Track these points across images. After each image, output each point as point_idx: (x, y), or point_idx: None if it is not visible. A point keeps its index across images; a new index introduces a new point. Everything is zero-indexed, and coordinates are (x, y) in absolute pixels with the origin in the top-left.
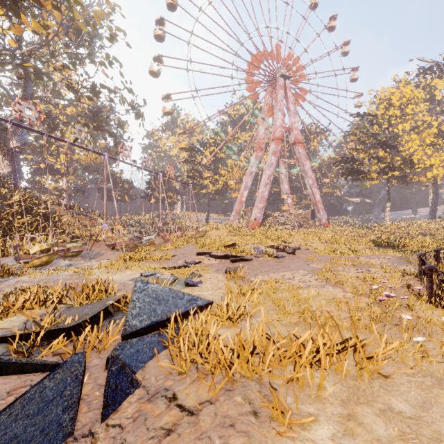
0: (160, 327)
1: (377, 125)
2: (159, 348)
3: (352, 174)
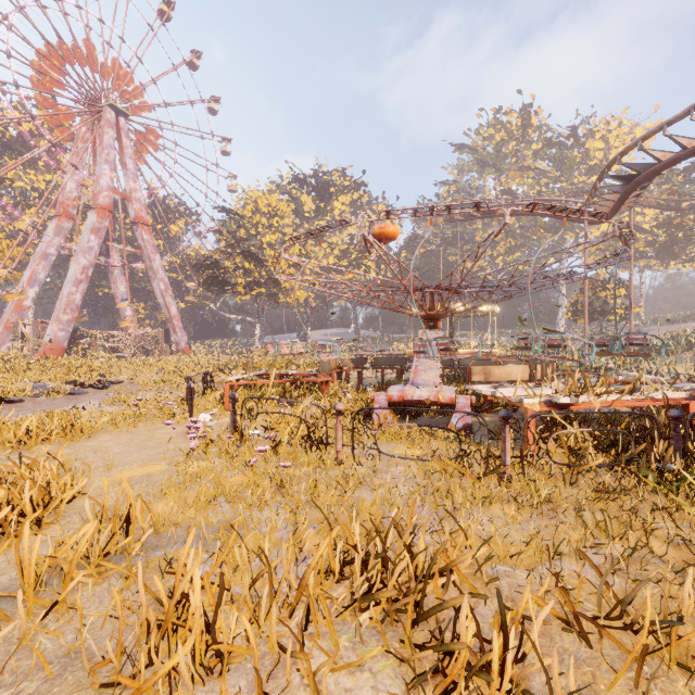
0: None
1: (244, 230)
2: None
3: (216, 284)
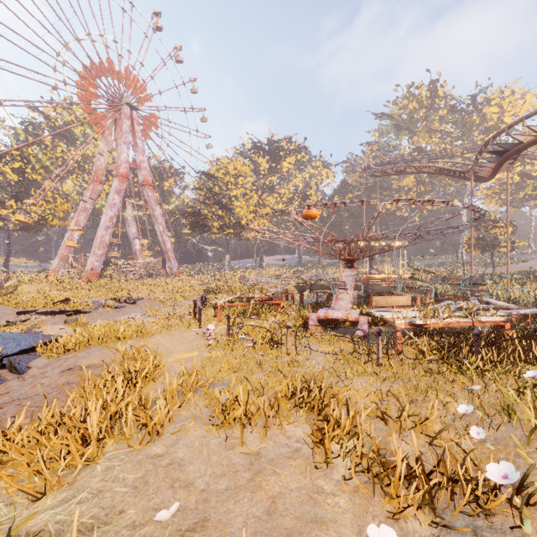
0: (27, 353)
1: (218, 187)
2: (33, 359)
3: (199, 227)
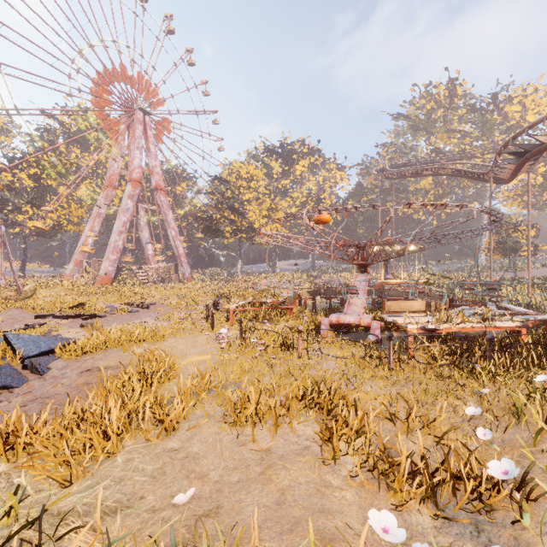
0: (46, 355)
1: (230, 191)
2: (53, 361)
3: (211, 232)
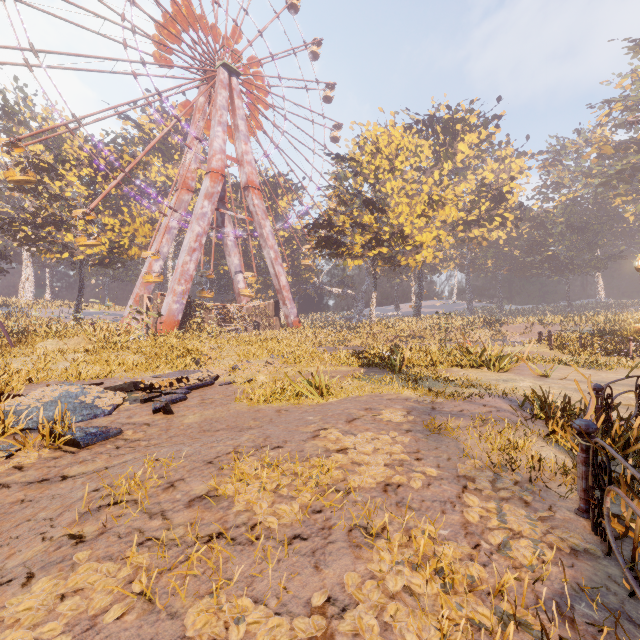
0: None
1: (361, 177)
2: None
3: (330, 245)
